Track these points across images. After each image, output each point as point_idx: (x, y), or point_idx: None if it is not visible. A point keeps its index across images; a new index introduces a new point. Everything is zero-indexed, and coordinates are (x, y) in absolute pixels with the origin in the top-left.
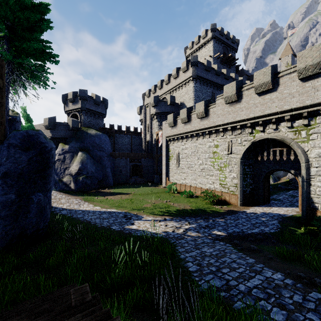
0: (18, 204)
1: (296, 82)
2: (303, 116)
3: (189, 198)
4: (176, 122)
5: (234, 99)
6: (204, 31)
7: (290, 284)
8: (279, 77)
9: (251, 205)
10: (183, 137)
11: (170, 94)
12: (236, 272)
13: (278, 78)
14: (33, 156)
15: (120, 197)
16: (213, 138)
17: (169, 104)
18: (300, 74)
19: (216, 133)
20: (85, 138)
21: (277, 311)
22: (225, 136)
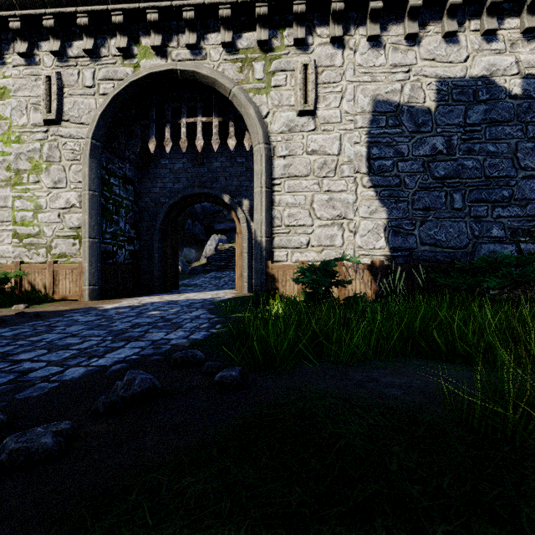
0: None
1: None
2: (261, 13)
3: None
4: None
5: None
6: None
7: None
8: None
9: (128, 297)
10: None
11: None
12: None
13: None
14: None
15: None
16: None
17: None
18: None
19: (1, 44)
20: None
21: None
22: (36, 56)
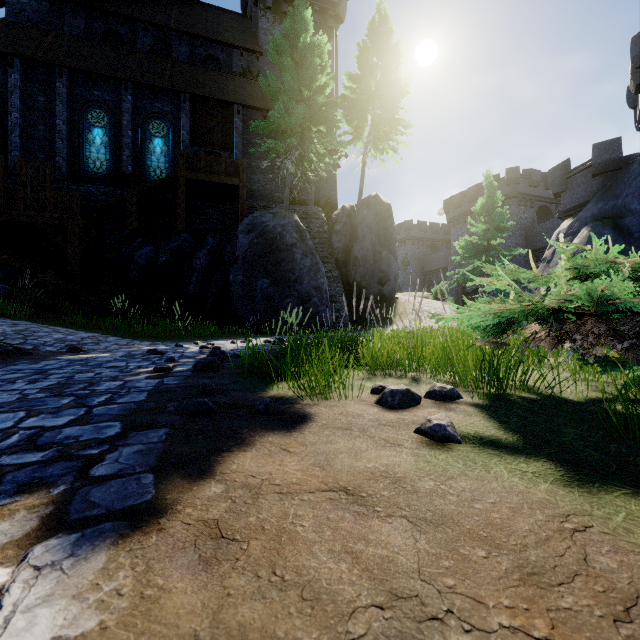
0: (249, 287)
1: None
2: None
3: None
4: None
5: None
6: None
7: None
8: None
9: None
10: None
11: None
12: None
13: None
14: (254, 239)
15: None
16: None
17: None
18: None
19: None
20: (629, 180)
21: None
22: None
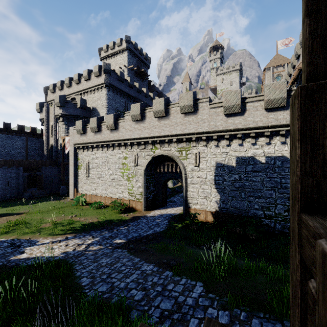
0: None
1: (180, 114)
2: (183, 140)
3: (98, 210)
4: (86, 130)
5: (139, 118)
6: (119, 40)
7: (155, 270)
8: (170, 108)
9: (152, 209)
10: (94, 146)
11: (81, 95)
12: (122, 273)
13: (169, 109)
14: None
15: (6, 220)
16: (122, 150)
17: (79, 107)
18: (181, 110)
19: (125, 146)
20: None
21: (140, 293)
22: (132, 149)
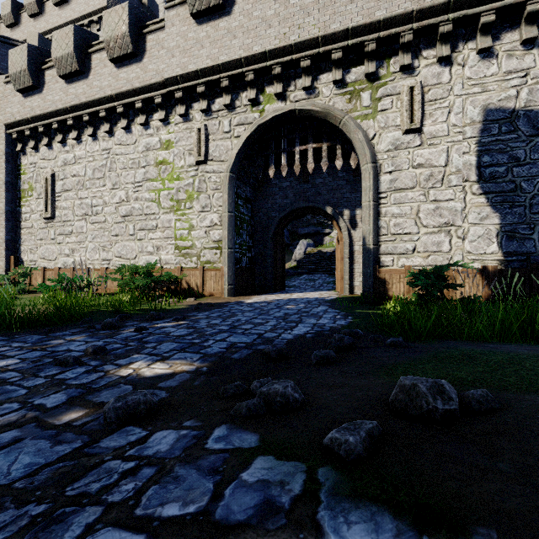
0: None
1: None
2: (369, 50)
3: None
4: (43, 77)
5: None
6: None
7: None
8: None
9: (251, 294)
10: (69, 127)
11: None
12: None
13: None
14: None
15: None
16: (157, 123)
17: None
18: None
19: (167, 109)
20: None
21: None
22: (190, 114)
